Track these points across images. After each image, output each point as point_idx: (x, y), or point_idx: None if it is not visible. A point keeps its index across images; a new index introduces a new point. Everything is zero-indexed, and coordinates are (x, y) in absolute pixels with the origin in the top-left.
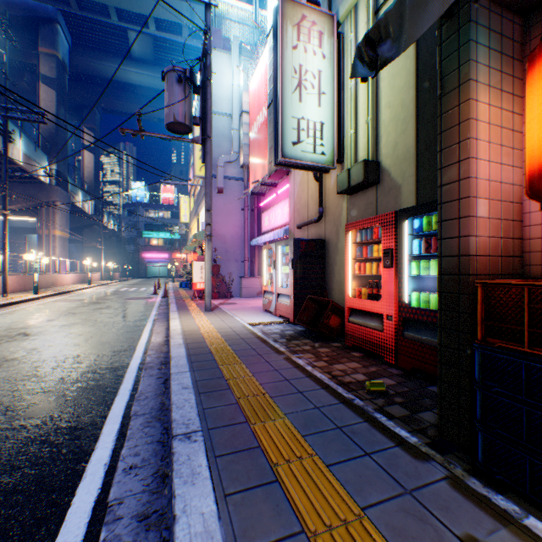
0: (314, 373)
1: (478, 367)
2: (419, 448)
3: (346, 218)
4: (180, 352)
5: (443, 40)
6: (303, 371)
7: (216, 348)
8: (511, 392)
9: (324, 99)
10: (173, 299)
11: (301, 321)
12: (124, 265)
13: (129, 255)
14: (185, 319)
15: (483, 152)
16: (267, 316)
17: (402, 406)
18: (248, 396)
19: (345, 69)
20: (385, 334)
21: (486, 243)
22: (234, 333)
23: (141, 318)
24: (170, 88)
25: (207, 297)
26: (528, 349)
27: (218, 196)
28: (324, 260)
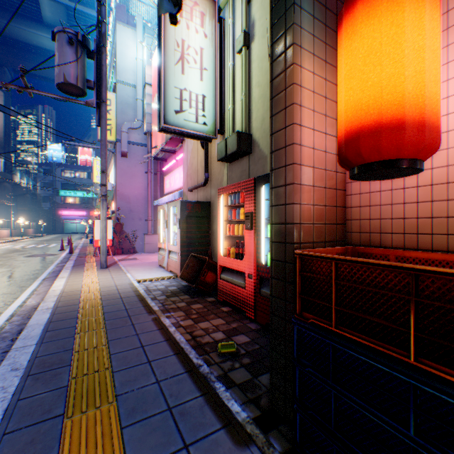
0: (175, 336)
1: (295, 342)
2: (245, 427)
3: (227, 183)
4: (41, 319)
5: (274, 4)
6: (165, 333)
7: (86, 311)
8: (321, 374)
9: (206, 74)
10: (75, 256)
11: (185, 277)
12: (39, 222)
13: (46, 212)
14: (74, 278)
15: (309, 119)
16: (159, 271)
17: (247, 369)
18: (85, 375)
19: (225, 51)
20: (247, 291)
21: (311, 211)
22: (116, 291)
23: (30, 277)
24: (61, 48)
25: (103, 255)
26: (336, 328)
27: (123, 160)
28: (210, 220)
